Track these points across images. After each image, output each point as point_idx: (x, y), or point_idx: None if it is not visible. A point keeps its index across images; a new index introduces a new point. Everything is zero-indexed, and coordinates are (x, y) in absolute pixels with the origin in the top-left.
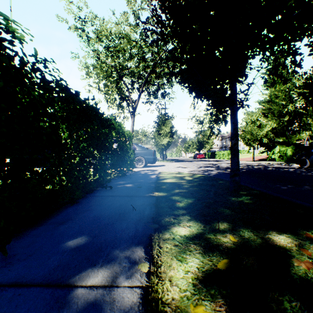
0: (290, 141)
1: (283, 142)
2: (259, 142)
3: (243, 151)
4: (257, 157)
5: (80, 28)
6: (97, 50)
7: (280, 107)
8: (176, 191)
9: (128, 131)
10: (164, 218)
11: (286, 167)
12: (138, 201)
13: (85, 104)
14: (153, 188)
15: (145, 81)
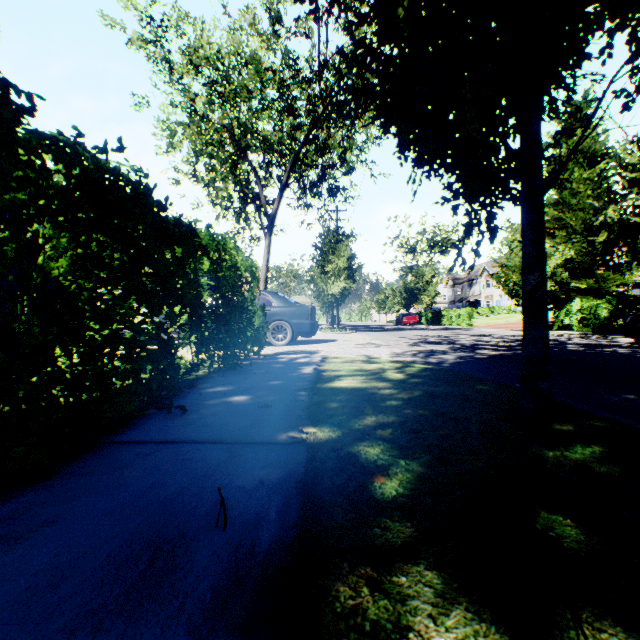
0: (603, 288)
1: (588, 289)
2: None
3: (499, 309)
4: None
5: (152, 41)
6: (189, 89)
7: (589, 213)
8: (369, 423)
9: (249, 261)
10: (330, 588)
11: (604, 343)
12: (247, 469)
13: (94, 165)
14: (303, 409)
15: (294, 159)
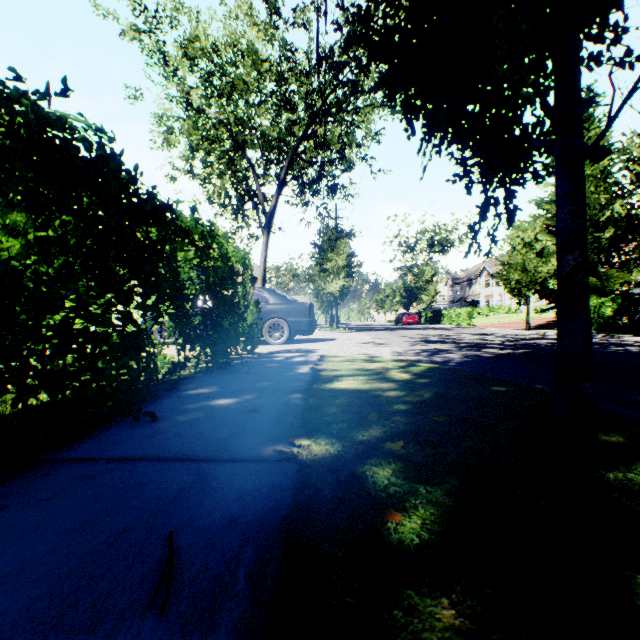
0: (606, 286)
1: (591, 287)
2: (540, 287)
3: (499, 308)
4: (532, 321)
5: (145, 32)
6: (184, 81)
7: (595, 209)
8: (375, 434)
9: (242, 253)
10: None
11: (612, 342)
12: (216, 500)
13: (32, 112)
14: (296, 415)
15: (292, 154)
